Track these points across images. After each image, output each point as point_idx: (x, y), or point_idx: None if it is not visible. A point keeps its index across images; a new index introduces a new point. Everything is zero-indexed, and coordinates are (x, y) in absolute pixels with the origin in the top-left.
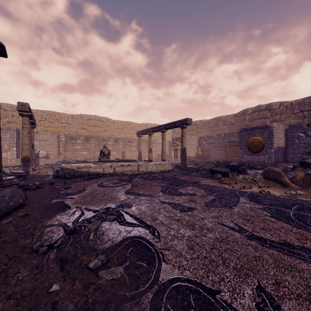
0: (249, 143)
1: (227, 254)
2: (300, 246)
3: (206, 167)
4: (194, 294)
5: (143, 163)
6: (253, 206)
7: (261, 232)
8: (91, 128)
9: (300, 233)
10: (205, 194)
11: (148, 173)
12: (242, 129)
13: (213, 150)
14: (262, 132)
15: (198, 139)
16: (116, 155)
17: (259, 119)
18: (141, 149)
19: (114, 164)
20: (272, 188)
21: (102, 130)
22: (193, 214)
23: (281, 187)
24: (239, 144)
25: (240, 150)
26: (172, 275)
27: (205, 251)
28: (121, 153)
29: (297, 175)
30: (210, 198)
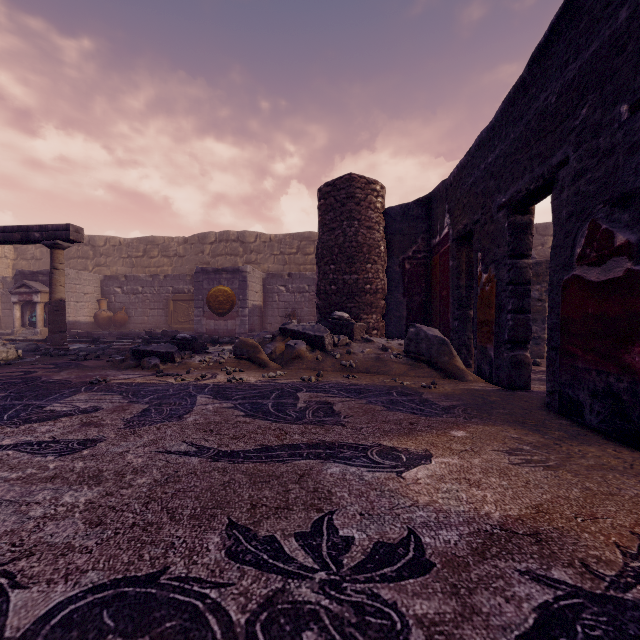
0: (211, 296)
1: (178, 500)
2: (280, 445)
3: (123, 346)
4: (112, 606)
5: None
6: (220, 406)
7: (232, 443)
8: None
9: (279, 428)
10: (124, 403)
11: None
12: (199, 269)
13: (139, 309)
14: (232, 280)
15: (102, 280)
16: None
17: (227, 256)
18: None
19: None
20: (246, 373)
21: None
22: (97, 452)
23: (258, 369)
24: (194, 298)
25: (195, 309)
26: (49, 603)
27: (132, 514)
28: None
29: (277, 349)
30: (137, 408)
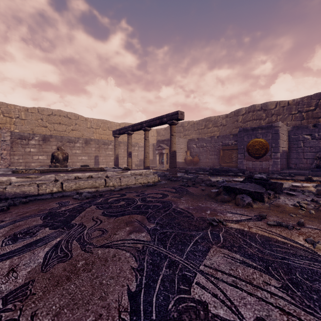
0: (249, 146)
1: None
2: None
3: (204, 177)
4: None
5: (115, 173)
6: None
7: None
8: (54, 126)
9: None
10: None
11: (122, 189)
12: (241, 129)
13: (204, 155)
14: (266, 133)
15: (187, 141)
16: (87, 161)
17: (253, 121)
18: (120, 154)
19: (62, 177)
20: None
21: (70, 130)
22: None
23: None
24: (238, 147)
25: (238, 154)
26: None
27: None
28: (94, 158)
29: None
30: None
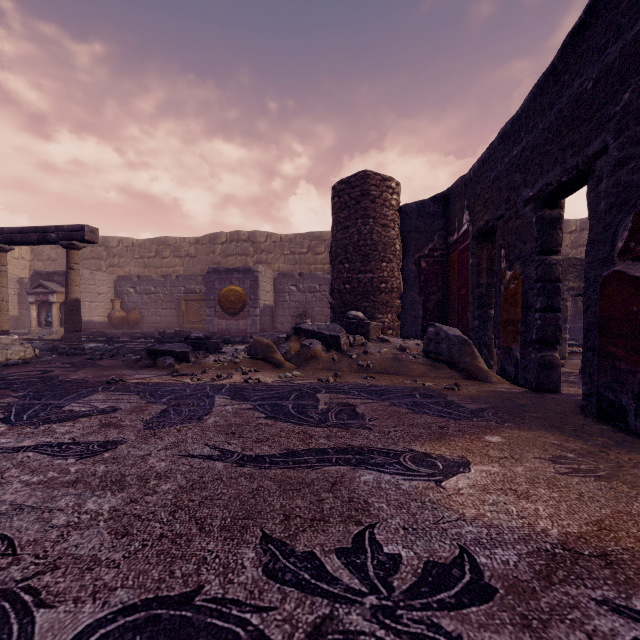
0: (222, 296)
1: (206, 509)
2: (306, 450)
3: (137, 345)
4: (145, 631)
5: None
6: (239, 408)
7: (256, 446)
8: None
9: (303, 431)
10: (142, 403)
11: None
12: (210, 269)
13: (151, 309)
14: (243, 279)
15: (116, 280)
16: None
17: (238, 256)
18: None
19: None
20: (262, 373)
21: None
22: (118, 455)
23: (273, 369)
24: (206, 298)
25: (207, 309)
26: (77, 626)
27: (159, 524)
28: None
29: (291, 348)
30: (156, 409)
